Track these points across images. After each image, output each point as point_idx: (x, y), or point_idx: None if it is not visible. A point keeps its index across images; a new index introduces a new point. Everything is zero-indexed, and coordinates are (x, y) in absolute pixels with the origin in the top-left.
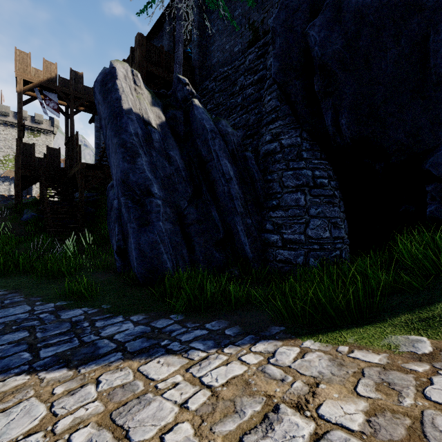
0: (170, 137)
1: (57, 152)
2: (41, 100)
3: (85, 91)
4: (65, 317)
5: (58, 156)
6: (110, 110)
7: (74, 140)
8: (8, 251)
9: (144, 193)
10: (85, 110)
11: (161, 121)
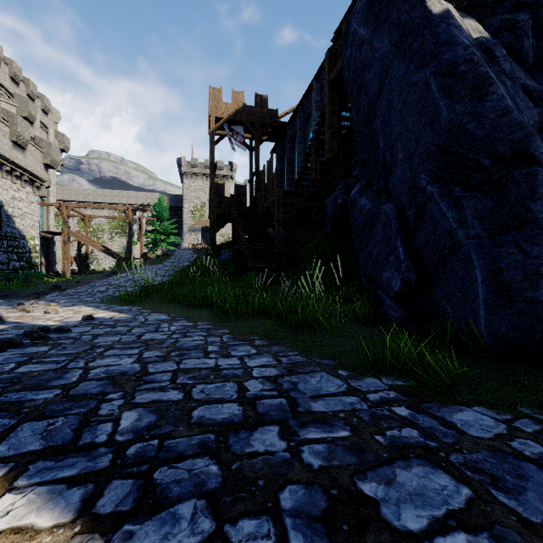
0: (511, 61)
1: (244, 190)
2: (230, 136)
3: (269, 115)
4: (476, 432)
5: (244, 193)
6: (398, 33)
7: (268, 166)
8: (221, 291)
9: (507, 158)
10: (268, 139)
11: (485, 37)
